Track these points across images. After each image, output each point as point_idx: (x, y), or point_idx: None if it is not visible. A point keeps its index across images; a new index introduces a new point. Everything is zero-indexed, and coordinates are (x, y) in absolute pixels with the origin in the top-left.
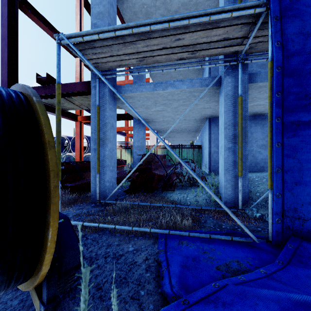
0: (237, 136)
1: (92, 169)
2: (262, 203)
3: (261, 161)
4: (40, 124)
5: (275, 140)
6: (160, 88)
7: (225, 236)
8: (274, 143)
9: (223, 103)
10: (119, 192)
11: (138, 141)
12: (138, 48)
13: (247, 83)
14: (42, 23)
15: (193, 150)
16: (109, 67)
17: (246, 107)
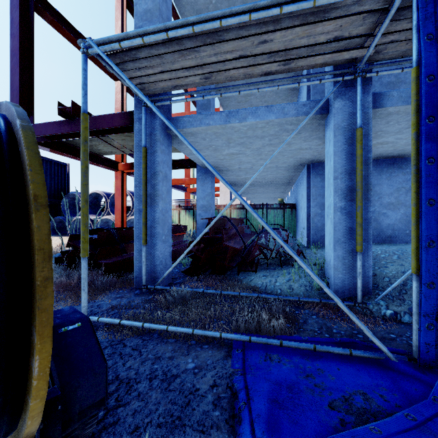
0: (354, 189)
1: (135, 239)
2: (394, 293)
3: (388, 227)
4: (24, 165)
5: (425, 195)
6: (236, 119)
7: (340, 349)
8: (422, 200)
9: (332, 139)
10: (176, 272)
11: (203, 199)
12: (202, 59)
13: (369, 108)
14: (67, 32)
15: (283, 212)
16: (160, 89)
17: (368, 145)
